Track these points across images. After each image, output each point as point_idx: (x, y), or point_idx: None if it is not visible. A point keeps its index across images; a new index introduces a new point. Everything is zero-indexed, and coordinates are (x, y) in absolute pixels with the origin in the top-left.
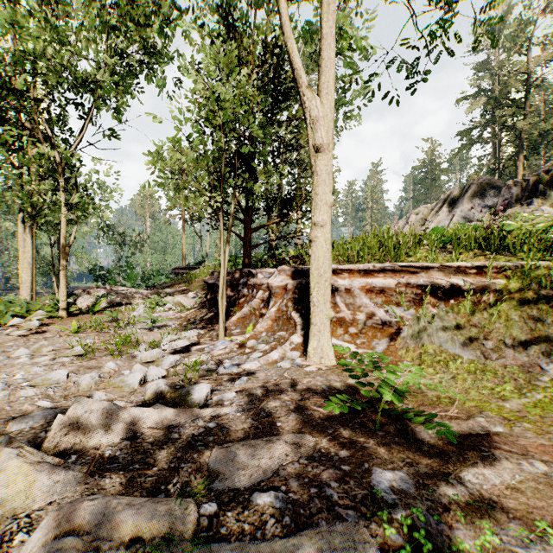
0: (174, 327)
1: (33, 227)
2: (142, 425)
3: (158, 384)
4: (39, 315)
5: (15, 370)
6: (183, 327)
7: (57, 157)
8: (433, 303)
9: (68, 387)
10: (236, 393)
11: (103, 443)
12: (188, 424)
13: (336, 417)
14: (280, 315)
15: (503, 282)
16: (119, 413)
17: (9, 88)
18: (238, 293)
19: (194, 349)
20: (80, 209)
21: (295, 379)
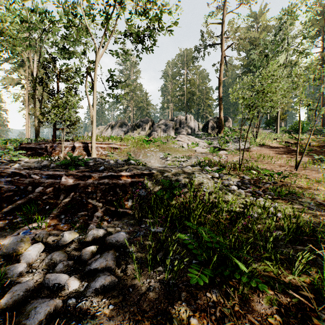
0: None
1: None
2: None
3: None
4: None
5: None
6: None
7: None
8: (113, 151)
9: None
10: None
11: None
12: None
13: None
14: (79, 153)
15: (124, 147)
16: None
17: None
18: (55, 149)
19: None
20: None
21: None
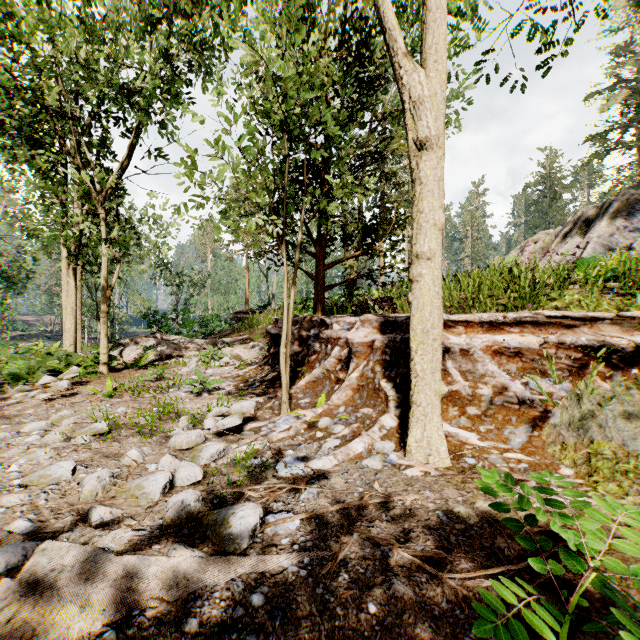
0: (228, 391)
1: (76, 268)
2: (145, 589)
3: (184, 502)
4: (72, 373)
5: (16, 455)
6: (239, 391)
7: (97, 185)
8: (602, 374)
9: (69, 491)
10: (300, 520)
11: (72, 633)
12: (219, 592)
13: (475, 600)
14: (364, 384)
15: None
16: (113, 563)
17: (41, 104)
18: (308, 348)
19: (248, 428)
20: (120, 245)
21: (393, 497)
